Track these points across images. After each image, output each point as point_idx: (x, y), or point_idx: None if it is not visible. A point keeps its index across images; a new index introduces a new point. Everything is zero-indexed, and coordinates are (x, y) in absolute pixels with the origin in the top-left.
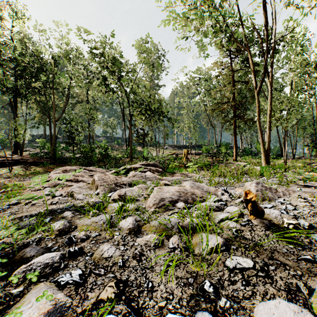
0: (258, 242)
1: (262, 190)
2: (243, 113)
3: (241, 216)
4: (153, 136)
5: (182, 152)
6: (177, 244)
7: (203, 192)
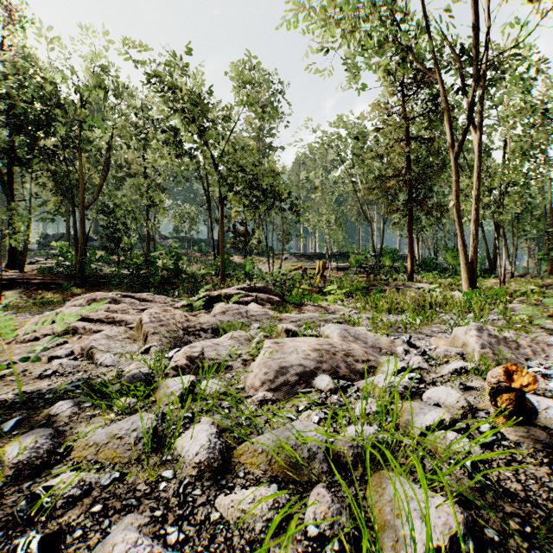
0: (549, 511)
1: (491, 344)
2: (425, 195)
3: (470, 414)
4: (262, 238)
5: (314, 266)
6: (328, 523)
7: (368, 350)
